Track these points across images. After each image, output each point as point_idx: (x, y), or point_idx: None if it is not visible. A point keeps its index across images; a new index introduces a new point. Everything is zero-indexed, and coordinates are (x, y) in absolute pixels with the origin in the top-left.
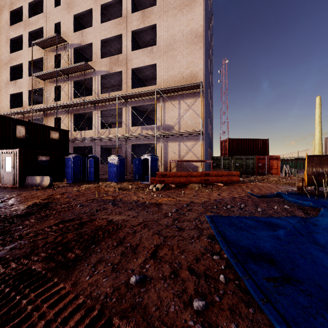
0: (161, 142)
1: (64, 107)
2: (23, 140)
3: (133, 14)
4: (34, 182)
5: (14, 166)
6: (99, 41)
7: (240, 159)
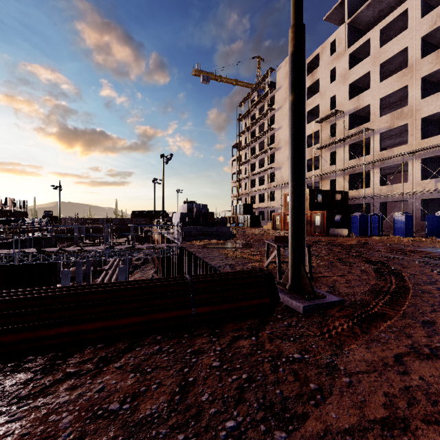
0: None
1: (340, 170)
2: (320, 203)
3: (423, 59)
4: (336, 233)
5: (321, 222)
6: (378, 101)
7: None
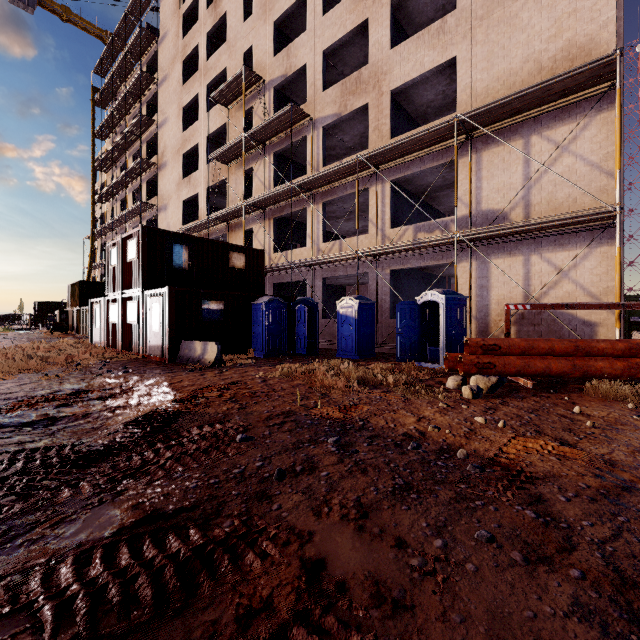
0: (468, 260)
1: (257, 208)
2: (184, 271)
3: None
4: (192, 354)
5: (162, 320)
6: (320, 55)
7: None
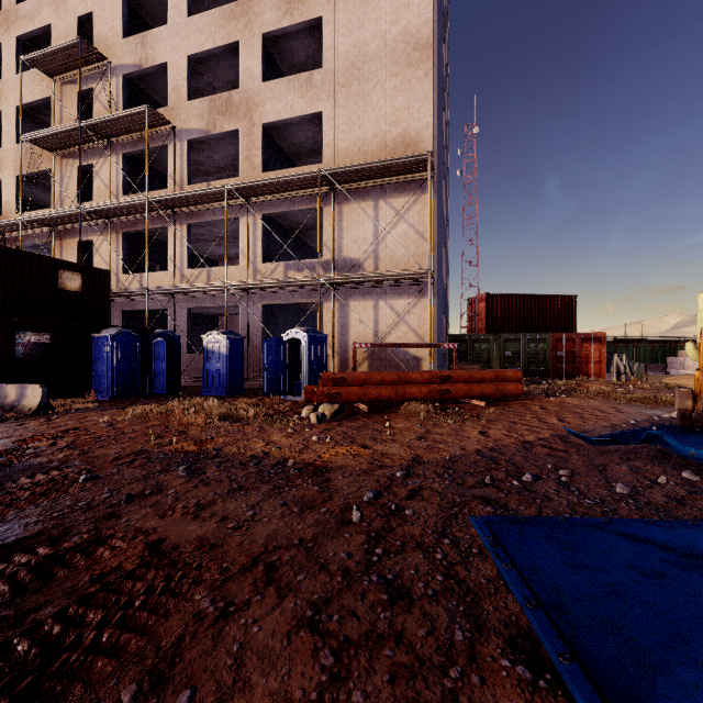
0: (332, 300)
1: (100, 217)
2: None
3: None
4: (1, 400)
5: None
6: (185, 59)
7: (515, 341)
